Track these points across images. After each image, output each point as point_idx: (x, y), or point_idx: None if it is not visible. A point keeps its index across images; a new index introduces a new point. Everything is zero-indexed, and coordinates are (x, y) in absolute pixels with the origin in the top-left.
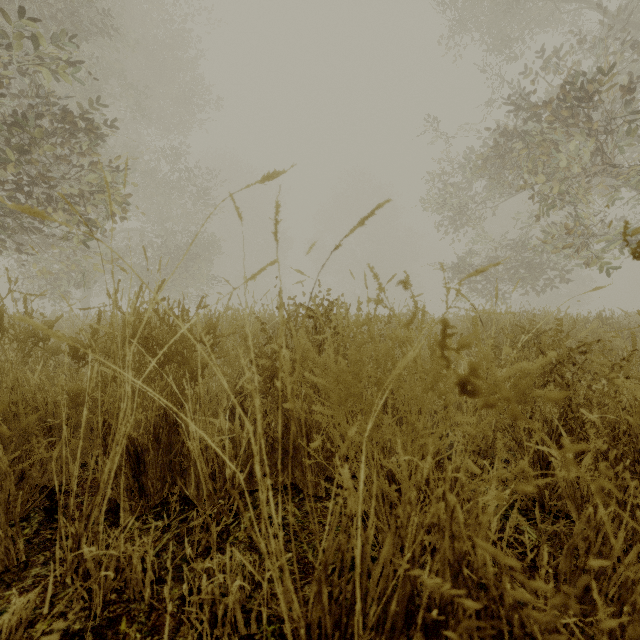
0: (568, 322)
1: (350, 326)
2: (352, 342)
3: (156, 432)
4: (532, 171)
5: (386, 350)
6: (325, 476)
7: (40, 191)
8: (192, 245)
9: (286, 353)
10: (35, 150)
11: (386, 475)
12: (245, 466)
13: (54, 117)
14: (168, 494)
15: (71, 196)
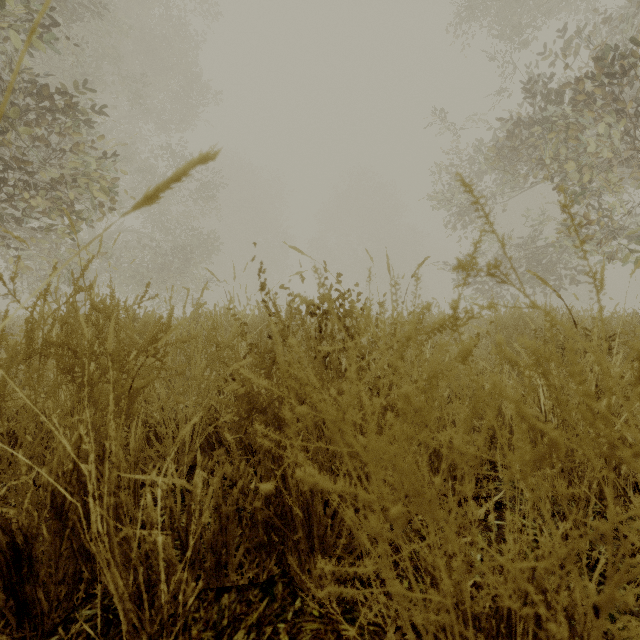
0: (618, 322)
1: (407, 331)
2: (415, 371)
3: (56, 504)
4: (554, 157)
5: (505, 392)
6: (337, 576)
7: (14, 178)
8: (191, 243)
9: (263, 384)
10: (6, 131)
11: (458, 616)
12: (209, 550)
13: (31, 97)
14: (84, 598)
15: (51, 184)
